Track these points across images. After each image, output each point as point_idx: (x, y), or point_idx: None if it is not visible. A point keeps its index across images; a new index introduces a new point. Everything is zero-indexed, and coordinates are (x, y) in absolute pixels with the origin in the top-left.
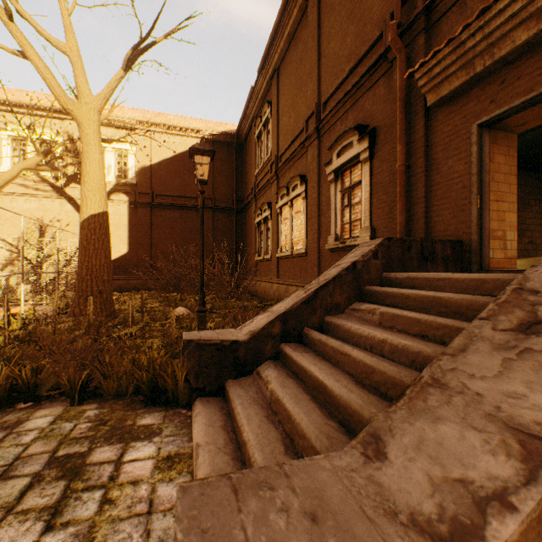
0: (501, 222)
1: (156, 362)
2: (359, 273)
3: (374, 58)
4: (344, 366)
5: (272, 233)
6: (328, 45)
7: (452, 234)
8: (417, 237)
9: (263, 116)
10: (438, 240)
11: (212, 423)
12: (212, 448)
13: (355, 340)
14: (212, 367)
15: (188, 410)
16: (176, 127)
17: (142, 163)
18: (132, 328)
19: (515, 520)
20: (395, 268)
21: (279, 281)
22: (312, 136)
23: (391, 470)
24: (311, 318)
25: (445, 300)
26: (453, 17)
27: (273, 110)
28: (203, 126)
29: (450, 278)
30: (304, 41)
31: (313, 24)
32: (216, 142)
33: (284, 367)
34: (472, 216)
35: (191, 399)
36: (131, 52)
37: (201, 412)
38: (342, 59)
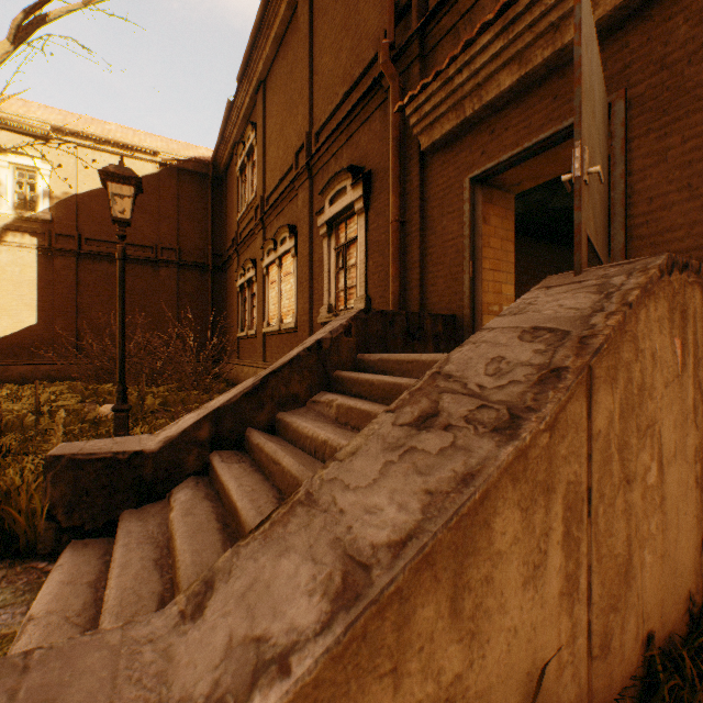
0: (498, 295)
1: (17, 491)
2: (326, 354)
3: (370, 83)
4: (275, 478)
5: (257, 300)
6: (321, 59)
7: (447, 307)
8: (412, 310)
9: (247, 142)
10: (428, 313)
11: (75, 578)
12: (54, 620)
13: (302, 443)
14: (99, 494)
15: (51, 562)
16: (119, 142)
17: (62, 191)
18: (2, 439)
19: (280, 691)
20: (375, 348)
21: (264, 365)
22: (302, 175)
23: (197, 634)
24: (257, 414)
25: (405, 387)
26: (448, 47)
27: (259, 136)
28: (163, 146)
29: (418, 360)
30: (295, 49)
31: (305, 28)
32: (183, 171)
33: (208, 486)
34: (465, 286)
35: (60, 544)
36: (23, 16)
37: (64, 563)
38: (337, 80)
